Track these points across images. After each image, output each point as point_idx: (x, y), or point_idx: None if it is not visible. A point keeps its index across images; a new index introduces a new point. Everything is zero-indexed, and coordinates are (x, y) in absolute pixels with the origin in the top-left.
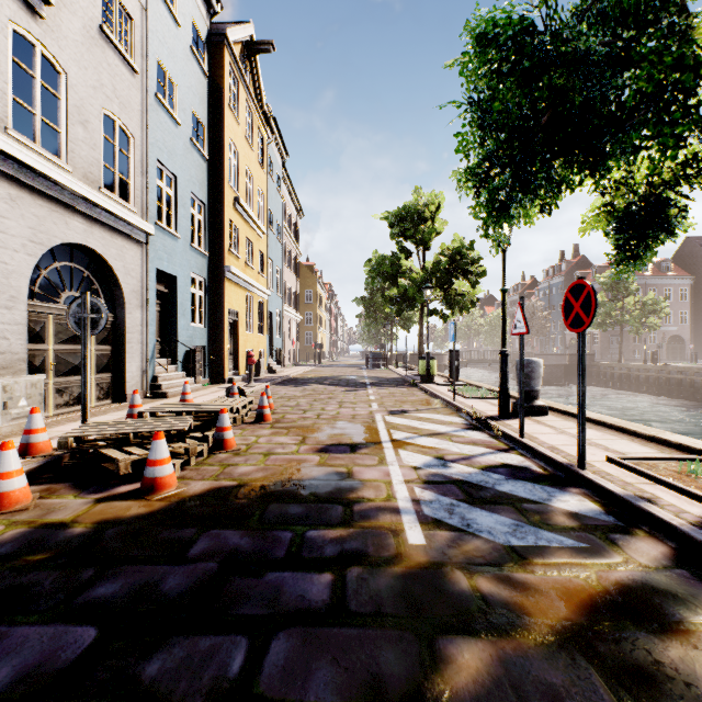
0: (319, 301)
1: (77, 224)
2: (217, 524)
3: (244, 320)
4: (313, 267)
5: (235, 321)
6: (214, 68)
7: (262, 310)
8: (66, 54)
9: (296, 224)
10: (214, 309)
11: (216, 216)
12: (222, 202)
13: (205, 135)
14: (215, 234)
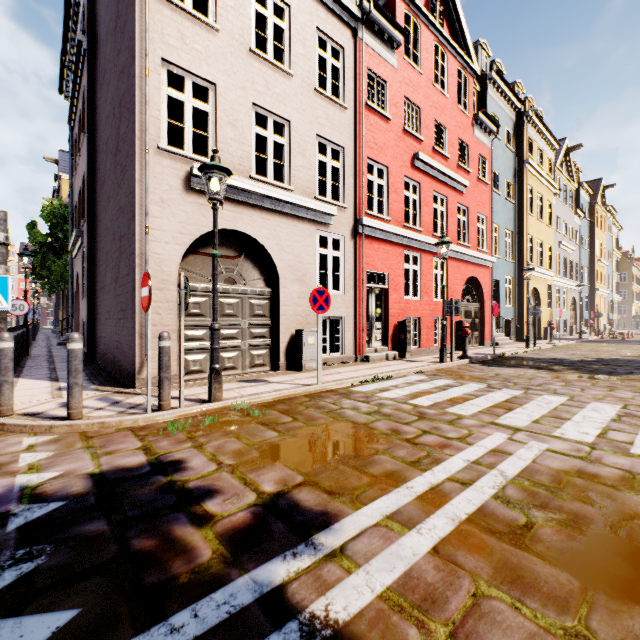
0: (633, 279)
1: (573, 292)
2: (639, 340)
3: (599, 308)
4: (626, 253)
5: (596, 309)
6: (590, 215)
7: (604, 301)
8: (572, 256)
9: (616, 238)
10: (590, 305)
11: (591, 270)
12: (593, 265)
13: (587, 242)
14: (590, 277)
